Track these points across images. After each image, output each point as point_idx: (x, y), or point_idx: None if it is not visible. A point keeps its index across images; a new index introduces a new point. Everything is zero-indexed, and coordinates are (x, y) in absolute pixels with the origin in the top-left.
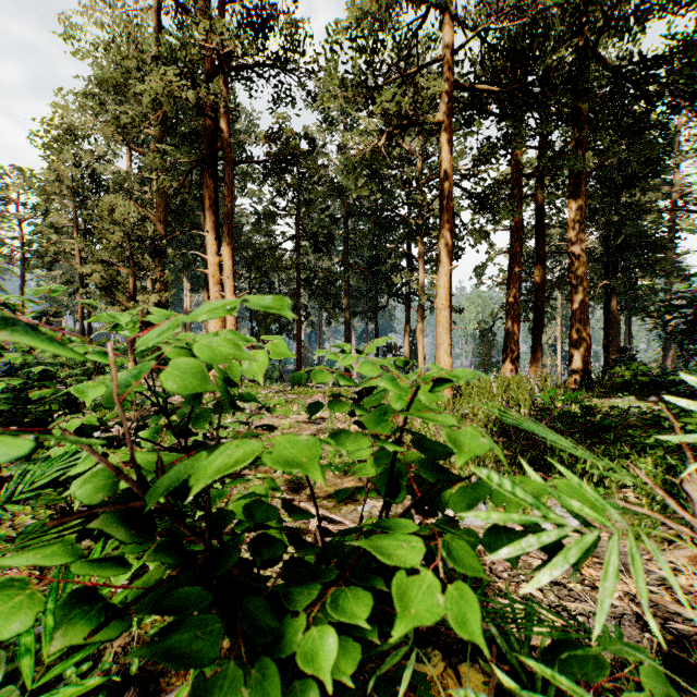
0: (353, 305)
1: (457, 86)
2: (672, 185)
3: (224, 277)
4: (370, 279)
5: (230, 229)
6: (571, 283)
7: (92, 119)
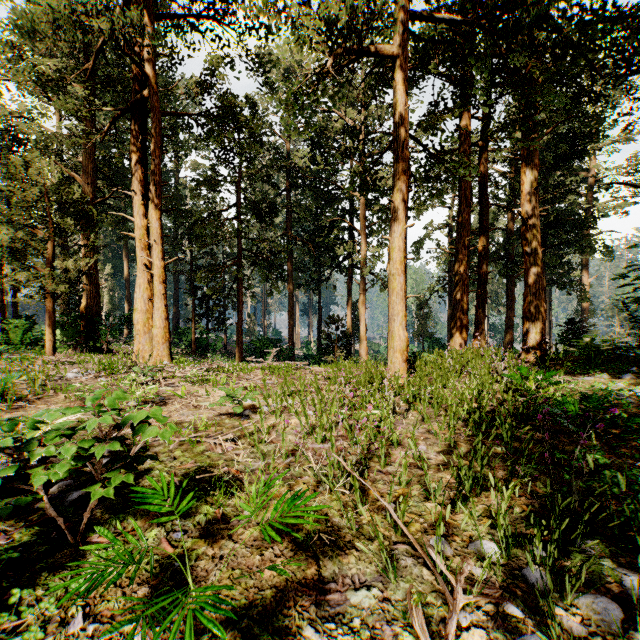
0: (296, 277)
1: (414, 18)
2: (589, 171)
3: (152, 240)
4: (313, 251)
5: (158, 187)
6: (525, 251)
7: (6, 67)
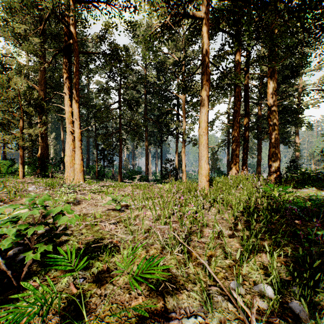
0: (149, 139)
1: None
2: (299, 85)
3: (74, 119)
4: (158, 126)
5: (77, 91)
6: (270, 124)
7: None
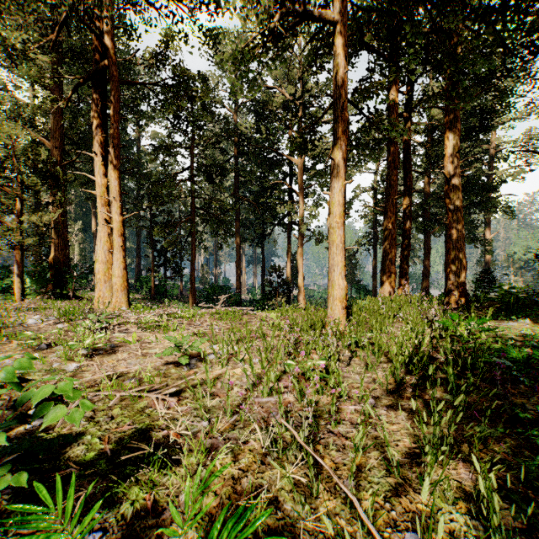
0: (243, 233)
1: None
2: (491, 143)
3: (111, 197)
4: (258, 210)
5: (116, 149)
6: (448, 208)
7: None
